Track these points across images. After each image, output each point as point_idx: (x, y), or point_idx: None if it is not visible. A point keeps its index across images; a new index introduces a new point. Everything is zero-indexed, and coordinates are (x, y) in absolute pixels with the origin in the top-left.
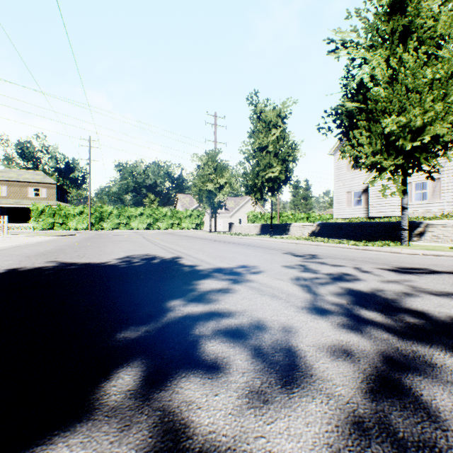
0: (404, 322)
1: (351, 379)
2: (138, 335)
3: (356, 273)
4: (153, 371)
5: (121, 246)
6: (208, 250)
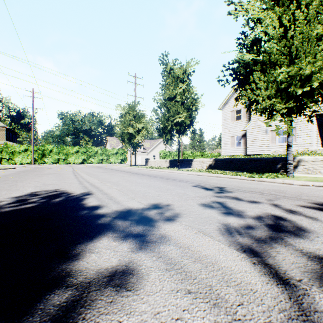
0: None
1: None
2: None
3: (288, 216)
4: None
5: (40, 180)
6: (123, 184)
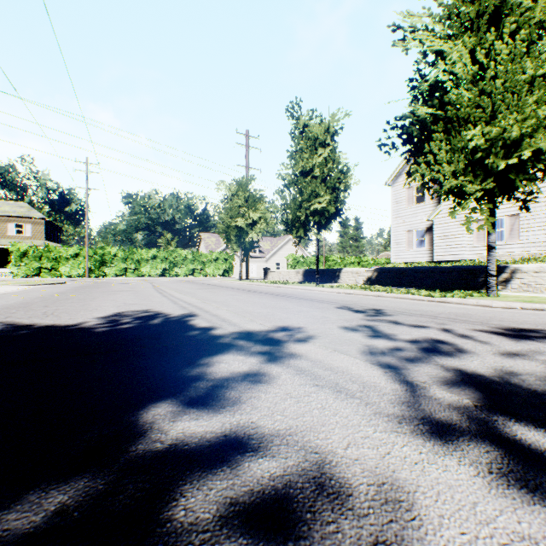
0: None
1: None
2: (29, 529)
3: (453, 339)
4: None
5: (116, 299)
6: (235, 304)
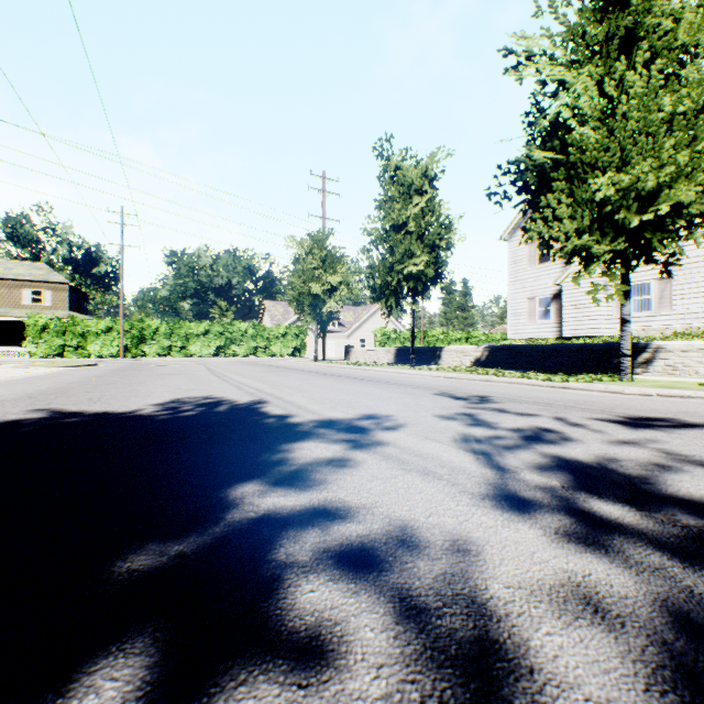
0: (680, 526)
1: (622, 682)
2: (160, 564)
3: (561, 428)
4: (175, 666)
5: (167, 383)
6: (311, 390)
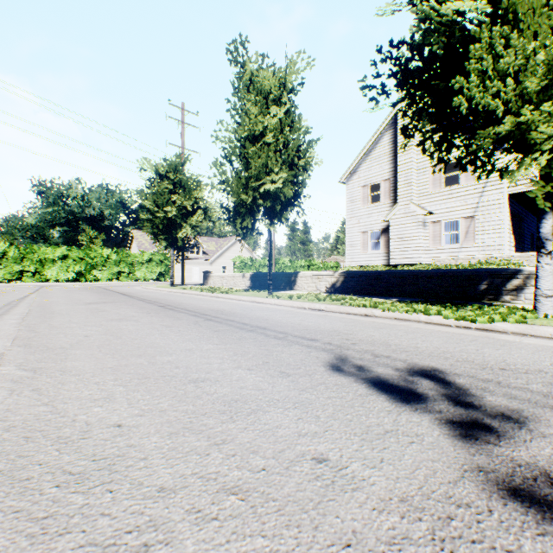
0: None
1: None
2: None
3: None
4: None
5: None
6: (70, 363)
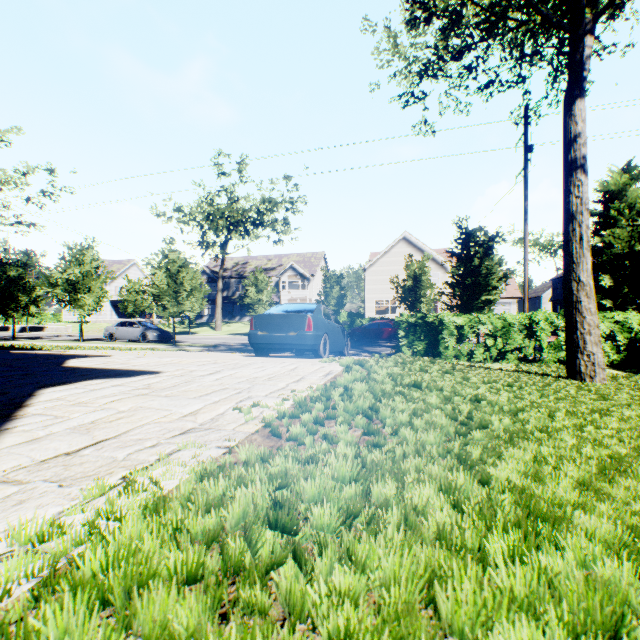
0: None
1: None
2: None
3: None
4: None
5: None
6: None
